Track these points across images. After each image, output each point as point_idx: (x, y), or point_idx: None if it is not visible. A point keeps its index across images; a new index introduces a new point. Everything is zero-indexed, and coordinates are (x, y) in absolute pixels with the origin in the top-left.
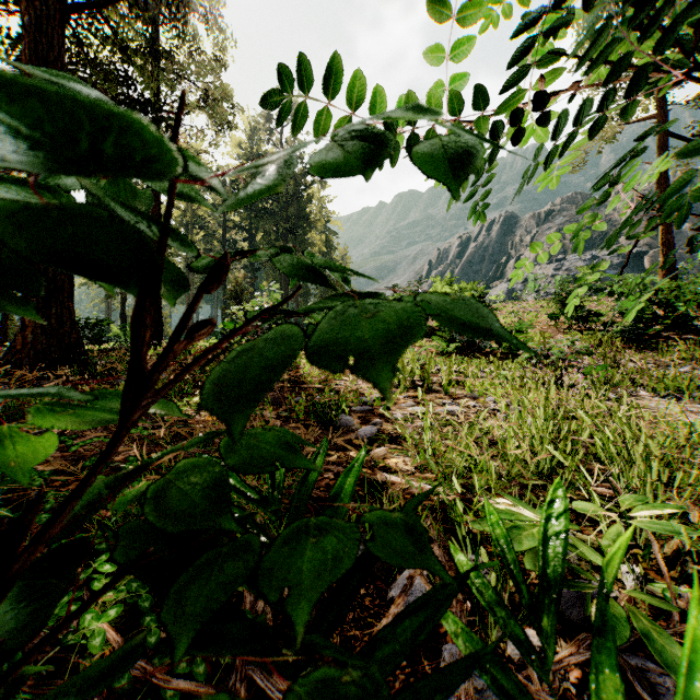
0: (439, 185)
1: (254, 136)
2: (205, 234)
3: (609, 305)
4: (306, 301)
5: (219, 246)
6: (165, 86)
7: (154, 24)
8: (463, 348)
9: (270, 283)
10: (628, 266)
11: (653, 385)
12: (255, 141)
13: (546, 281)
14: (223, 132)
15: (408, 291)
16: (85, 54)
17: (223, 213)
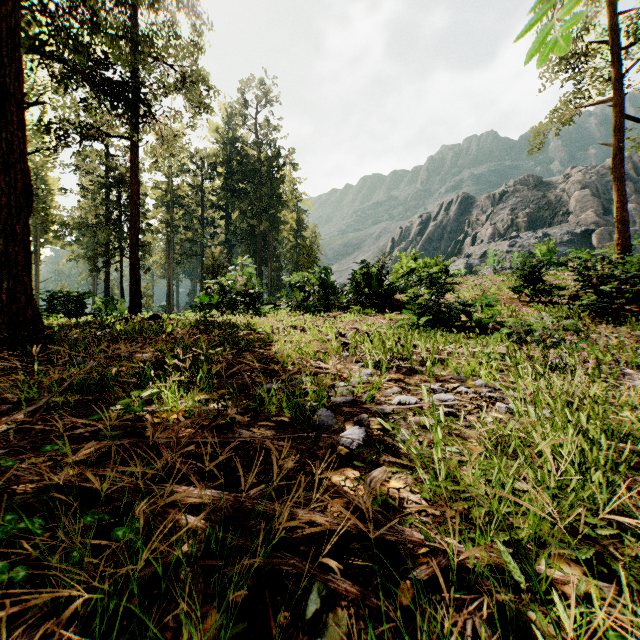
0: (528, 57)
1: (230, 121)
2: (184, 213)
3: (567, 279)
4: (279, 275)
5: (197, 224)
6: (143, 68)
7: (133, 10)
8: (433, 321)
9: (244, 258)
10: (577, 243)
11: (639, 362)
12: (231, 126)
13: (501, 257)
14: (200, 115)
15: (377, 266)
16: (54, 23)
17: (201, 193)
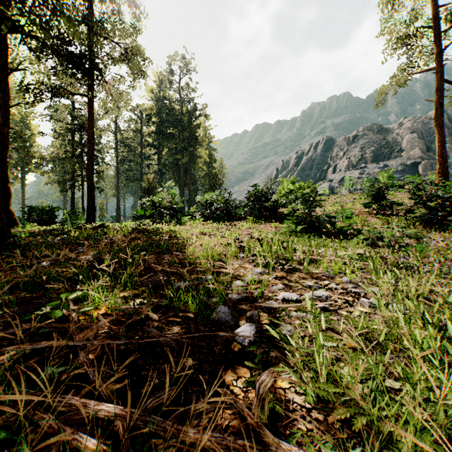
0: None
1: (161, 85)
2: (128, 150)
3: (402, 197)
4: (196, 194)
5: (138, 158)
6: (96, 45)
7: (90, 3)
8: (306, 229)
9: (169, 182)
10: (408, 171)
11: None
12: (162, 88)
13: (354, 181)
14: (138, 79)
15: (265, 188)
16: (24, 7)
17: (141, 136)
